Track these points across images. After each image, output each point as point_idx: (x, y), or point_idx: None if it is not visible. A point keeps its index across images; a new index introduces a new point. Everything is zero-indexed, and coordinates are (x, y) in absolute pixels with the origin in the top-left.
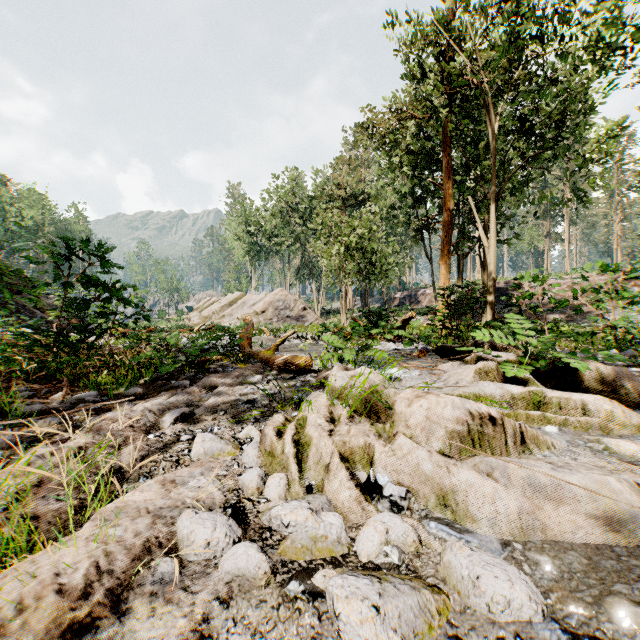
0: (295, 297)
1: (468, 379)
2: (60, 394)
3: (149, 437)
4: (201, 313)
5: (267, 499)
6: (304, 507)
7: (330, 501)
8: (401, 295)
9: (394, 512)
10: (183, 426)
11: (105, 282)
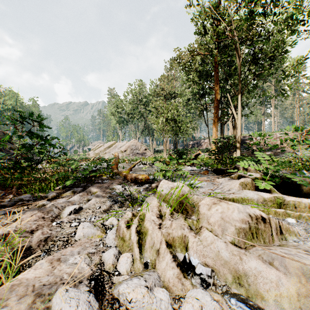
0: (141, 143)
1: (235, 188)
2: (10, 196)
3: (53, 224)
4: (94, 151)
5: (119, 272)
6: (142, 285)
7: (160, 277)
8: (193, 143)
9: (203, 287)
10: (74, 216)
11: (41, 135)
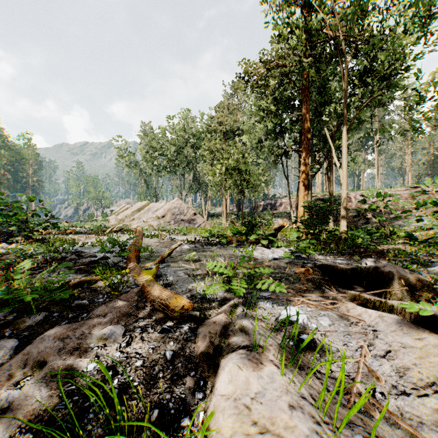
0: (188, 205)
1: None
2: None
3: None
4: (117, 216)
5: None
6: None
7: None
8: (264, 203)
9: None
10: None
11: None
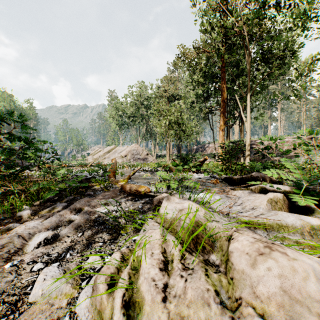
0: (142, 148)
1: (263, 206)
2: None
3: (5, 267)
4: (93, 156)
5: None
6: None
7: None
8: (197, 147)
9: None
10: (44, 250)
11: (26, 138)
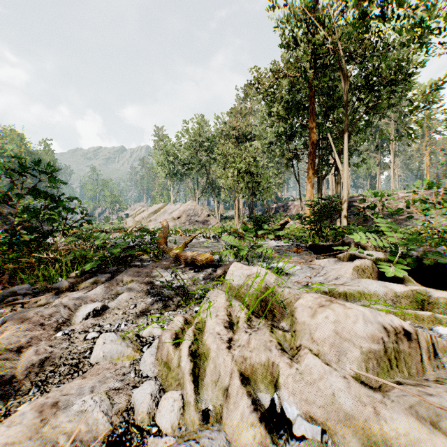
0: (202, 207)
1: (347, 275)
2: None
3: (57, 335)
4: (134, 218)
5: (158, 427)
6: None
7: (230, 441)
8: (277, 206)
9: None
10: (94, 321)
11: (52, 194)
